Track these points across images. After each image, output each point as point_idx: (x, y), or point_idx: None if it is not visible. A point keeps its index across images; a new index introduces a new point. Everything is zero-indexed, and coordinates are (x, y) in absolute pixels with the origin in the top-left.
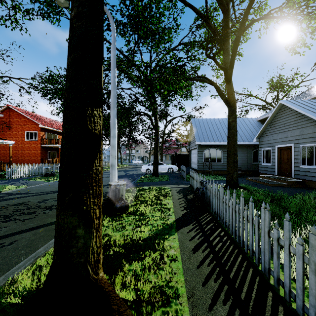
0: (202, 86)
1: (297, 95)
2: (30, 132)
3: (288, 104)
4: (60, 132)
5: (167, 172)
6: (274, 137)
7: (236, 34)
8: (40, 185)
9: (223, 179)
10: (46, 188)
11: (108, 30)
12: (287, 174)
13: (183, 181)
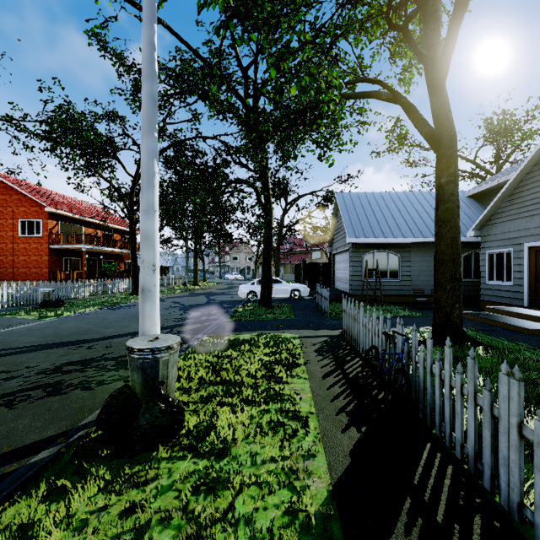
0: (362, 121)
1: None
2: (33, 222)
3: None
4: (89, 221)
5: (289, 298)
6: (519, 225)
7: None
8: (17, 328)
9: (409, 316)
10: (20, 337)
11: None
12: None
13: (325, 319)
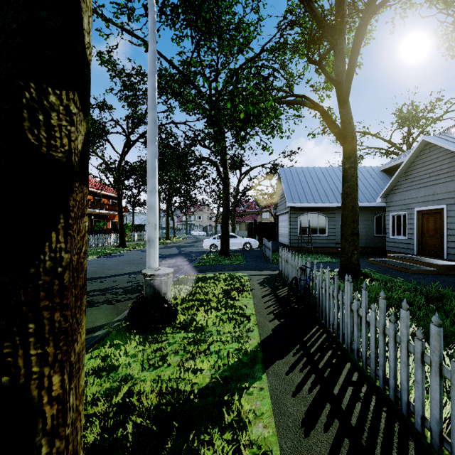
0: (297, 115)
1: (442, 131)
2: None
3: (436, 142)
4: None
5: (242, 249)
6: (411, 195)
7: (361, 17)
8: None
9: (331, 261)
10: None
11: (146, 15)
12: (434, 253)
13: (268, 264)
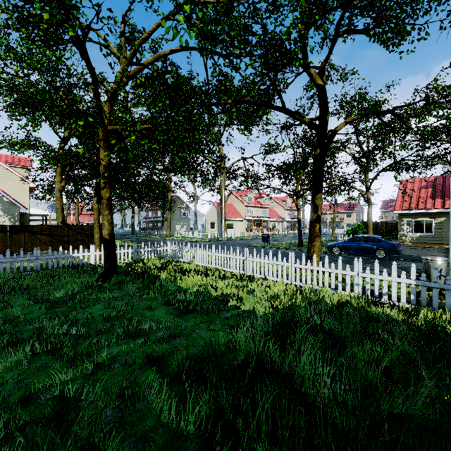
0: None
1: None
2: None
3: None
4: None
5: None
6: None
7: None
8: None
9: None
10: None
11: None
12: None
13: None
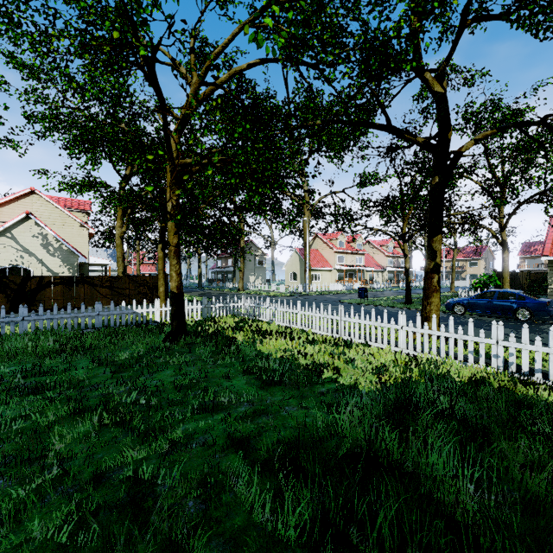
0: None
1: None
2: None
3: None
4: None
5: None
6: None
7: None
8: None
9: None
10: None
11: None
12: None
13: None
